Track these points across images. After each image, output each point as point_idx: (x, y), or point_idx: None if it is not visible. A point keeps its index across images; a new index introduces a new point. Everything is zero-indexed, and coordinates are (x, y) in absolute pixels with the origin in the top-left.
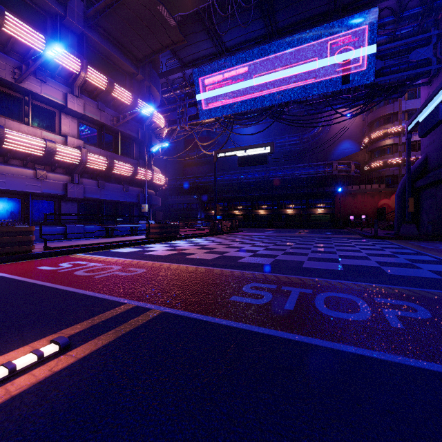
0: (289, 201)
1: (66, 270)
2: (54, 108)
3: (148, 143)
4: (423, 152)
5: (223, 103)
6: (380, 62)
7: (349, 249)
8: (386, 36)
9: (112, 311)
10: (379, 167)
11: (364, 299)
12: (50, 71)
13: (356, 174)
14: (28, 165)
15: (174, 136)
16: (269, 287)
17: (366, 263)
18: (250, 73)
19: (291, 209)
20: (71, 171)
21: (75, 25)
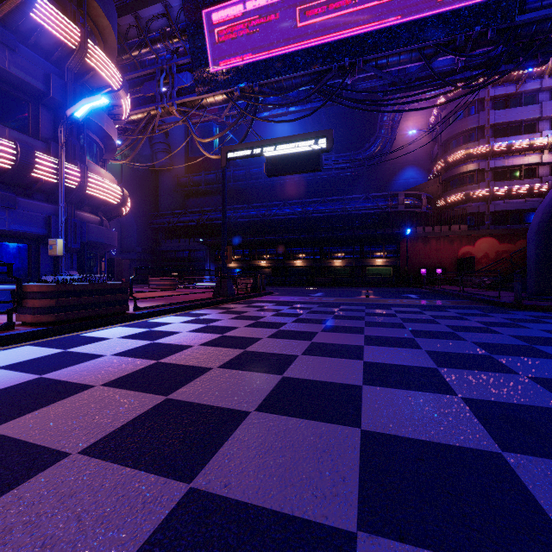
0: (336, 247)
1: None
2: None
3: None
4: None
5: (239, 62)
6: None
7: None
8: None
9: None
10: (458, 202)
11: None
12: None
13: (429, 210)
14: None
15: (154, 129)
16: None
17: None
18: (288, 3)
19: (339, 259)
20: None
21: None
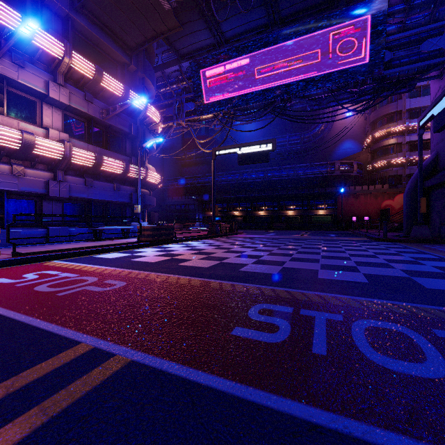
0: (289, 202)
1: (27, 283)
2: (35, 97)
3: (142, 139)
4: (433, 149)
5: (222, 97)
6: (390, 53)
7: (363, 254)
8: (395, 26)
9: (52, 361)
10: (382, 167)
11: (420, 332)
12: (29, 55)
13: (359, 174)
14: (3, 159)
15: (170, 133)
16: (284, 311)
17: (391, 272)
18: (250, 65)
19: (291, 210)
20: (54, 167)
21: (59, 6)
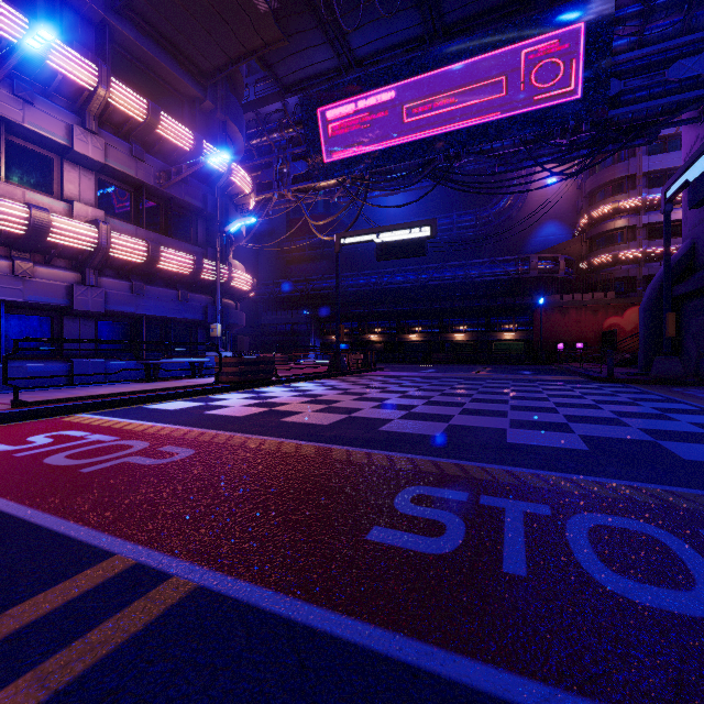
0: (458, 319)
1: (33, 452)
2: (51, 152)
3: (223, 220)
4: (687, 236)
5: (351, 153)
6: (618, 83)
7: (577, 403)
8: (627, 39)
9: (64, 587)
10: (605, 264)
11: (680, 535)
12: (41, 84)
13: (568, 276)
14: None
15: (269, 210)
16: (453, 498)
17: (624, 433)
18: (396, 102)
19: (461, 333)
20: (81, 264)
21: (89, 5)
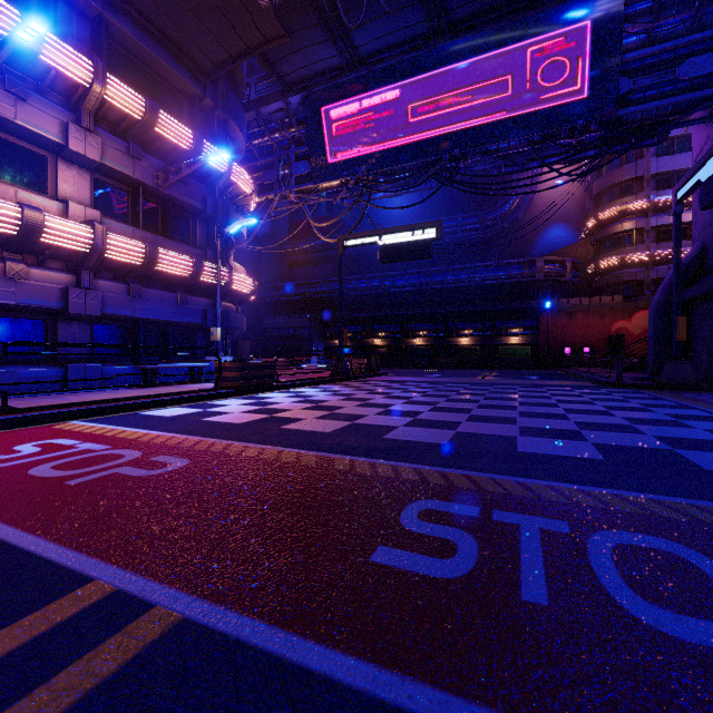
0: (463, 323)
1: (18, 462)
2: (45, 150)
3: (223, 221)
4: (698, 238)
5: (354, 153)
6: (627, 81)
7: (588, 409)
8: (636, 37)
9: (32, 620)
10: (612, 268)
11: (712, 556)
12: (34, 80)
13: (575, 279)
14: None
15: (270, 212)
16: (463, 514)
17: (640, 441)
18: (401, 101)
19: (466, 337)
20: (76, 266)
21: None
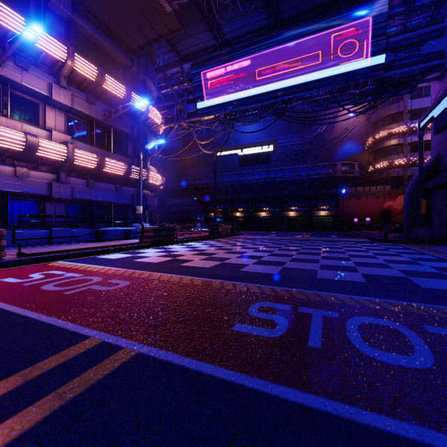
0: (291, 203)
1: (34, 283)
2: (38, 100)
3: (143, 141)
4: (434, 151)
5: (223, 99)
6: (390, 55)
7: (363, 255)
8: (396, 27)
9: (64, 353)
10: (384, 168)
11: (411, 328)
12: (32, 58)
13: (360, 175)
14: (7, 161)
15: (172, 134)
16: (282, 308)
17: (389, 272)
18: (252, 67)
19: (293, 211)
20: (57, 169)
21: (61, 9)
